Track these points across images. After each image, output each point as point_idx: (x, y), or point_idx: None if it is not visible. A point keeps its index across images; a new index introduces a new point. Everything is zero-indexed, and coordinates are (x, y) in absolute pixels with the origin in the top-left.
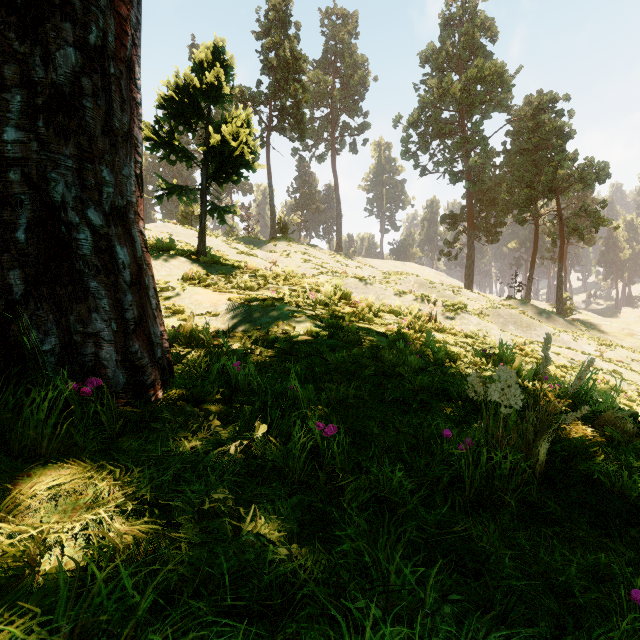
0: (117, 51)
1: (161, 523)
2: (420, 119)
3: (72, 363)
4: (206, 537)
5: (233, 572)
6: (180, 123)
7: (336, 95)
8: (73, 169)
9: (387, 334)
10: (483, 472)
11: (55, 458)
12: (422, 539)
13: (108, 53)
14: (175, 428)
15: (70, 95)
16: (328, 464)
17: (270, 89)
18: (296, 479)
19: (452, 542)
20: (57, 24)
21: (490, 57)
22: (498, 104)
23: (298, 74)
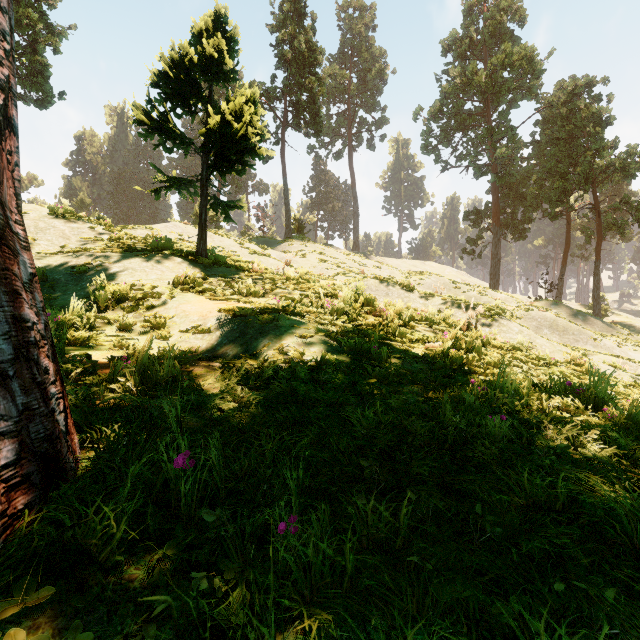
0: None
1: None
2: (442, 110)
3: None
4: None
5: None
6: (177, 105)
7: (353, 90)
8: None
9: (430, 360)
10: None
11: None
12: None
13: None
14: None
15: None
16: None
17: (285, 83)
18: None
19: None
20: None
21: (518, 42)
22: (527, 91)
23: (314, 67)
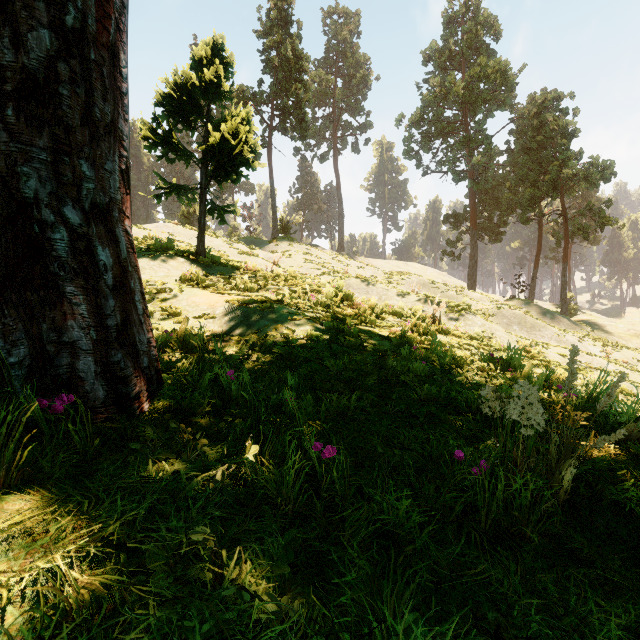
0: (98, 35)
1: (127, 574)
2: (423, 118)
3: (44, 376)
4: (180, 590)
5: (210, 637)
6: (179, 121)
7: (338, 94)
8: (48, 162)
9: (390, 337)
10: (501, 500)
11: (17, 487)
12: (433, 582)
13: (88, 37)
14: (158, 447)
15: (44, 81)
16: (327, 488)
17: (272, 88)
18: (290, 509)
19: (468, 586)
20: (29, 3)
21: (493, 55)
22: (501, 103)
23: (300, 73)
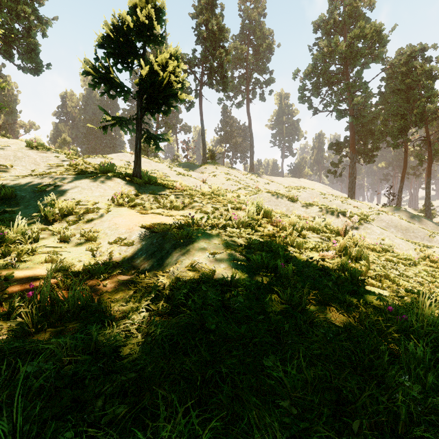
0: None
1: None
2: (314, 71)
3: None
4: None
5: None
6: (118, 62)
7: (250, 59)
8: None
9: (332, 274)
10: None
11: None
12: None
13: None
14: None
15: None
16: None
17: (202, 54)
18: None
19: None
20: None
21: (368, 21)
22: (376, 56)
23: (222, 42)
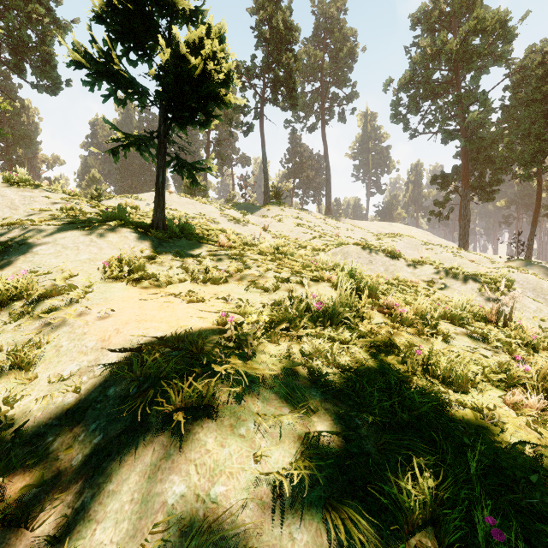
0: None
1: None
2: (412, 80)
3: None
4: None
5: None
6: (130, 48)
7: (326, 68)
8: None
9: None
10: None
11: None
12: None
13: None
14: None
15: None
16: None
17: (263, 61)
18: None
19: None
20: None
21: (487, 10)
22: (498, 57)
23: (290, 44)
